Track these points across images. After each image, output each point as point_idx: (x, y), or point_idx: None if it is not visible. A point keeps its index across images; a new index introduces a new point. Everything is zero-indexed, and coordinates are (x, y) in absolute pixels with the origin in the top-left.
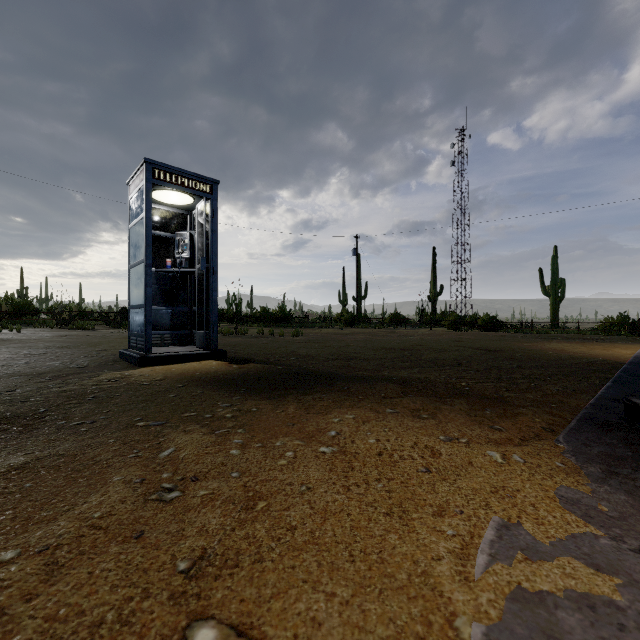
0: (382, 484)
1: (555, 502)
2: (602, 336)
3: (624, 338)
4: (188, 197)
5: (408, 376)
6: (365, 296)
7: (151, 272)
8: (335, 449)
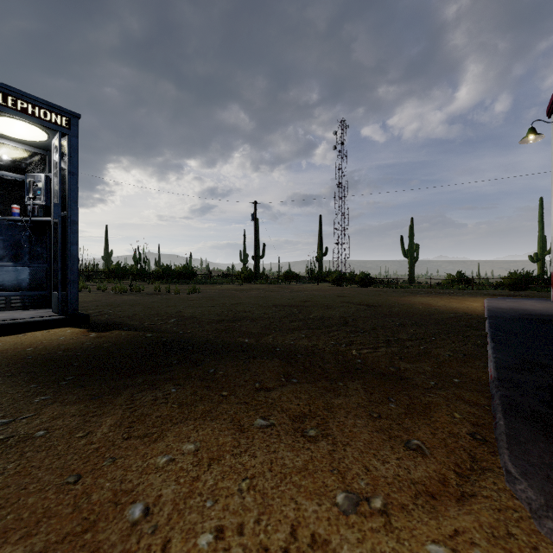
0: None
1: None
2: (451, 290)
3: (467, 292)
4: (38, 130)
5: (294, 345)
6: (263, 256)
7: None
8: None
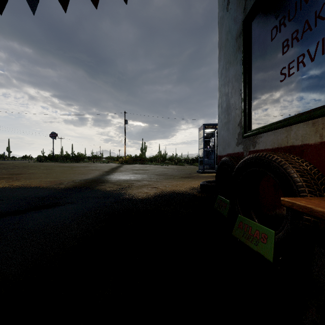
0: None
1: None
2: None
3: None
4: (213, 129)
5: None
6: None
7: (204, 151)
8: None
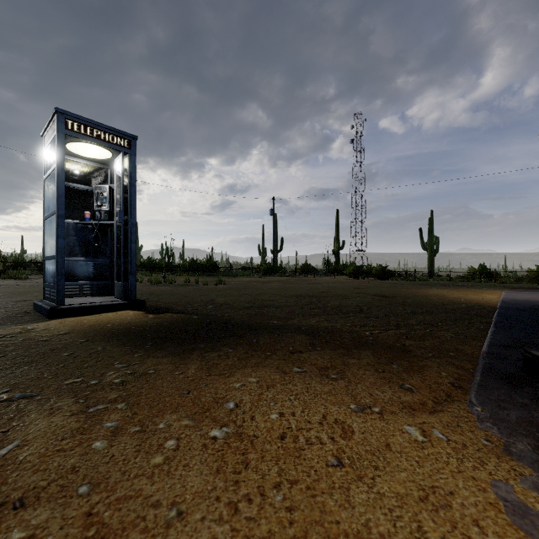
0: (282, 494)
1: (501, 514)
2: (470, 283)
3: (487, 285)
4: (106, 151)
5: (316, 325)
6: (281, 249)
7: (63, 223)
8: (230, 430)
